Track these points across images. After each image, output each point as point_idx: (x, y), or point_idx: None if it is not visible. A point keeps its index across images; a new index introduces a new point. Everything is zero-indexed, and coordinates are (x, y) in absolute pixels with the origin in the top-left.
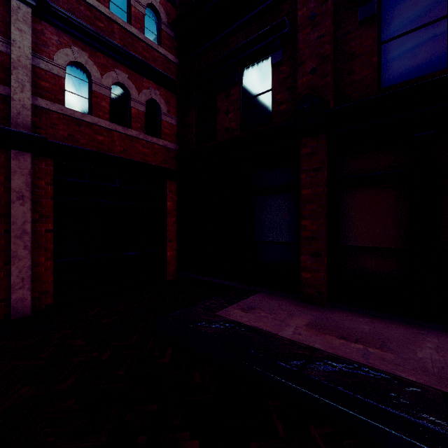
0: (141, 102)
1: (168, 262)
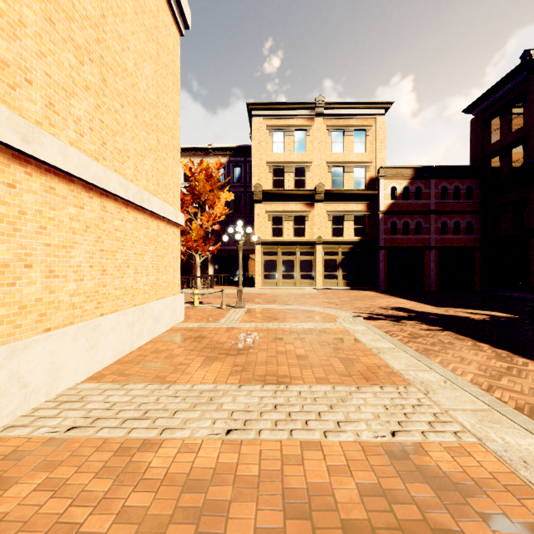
0: (464, 224)
1: (475, 283)
